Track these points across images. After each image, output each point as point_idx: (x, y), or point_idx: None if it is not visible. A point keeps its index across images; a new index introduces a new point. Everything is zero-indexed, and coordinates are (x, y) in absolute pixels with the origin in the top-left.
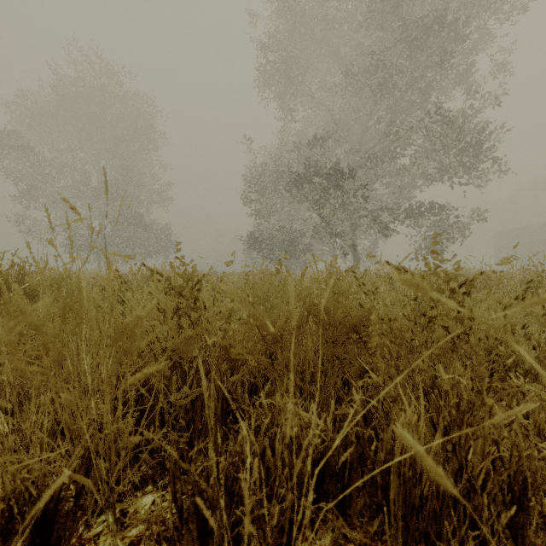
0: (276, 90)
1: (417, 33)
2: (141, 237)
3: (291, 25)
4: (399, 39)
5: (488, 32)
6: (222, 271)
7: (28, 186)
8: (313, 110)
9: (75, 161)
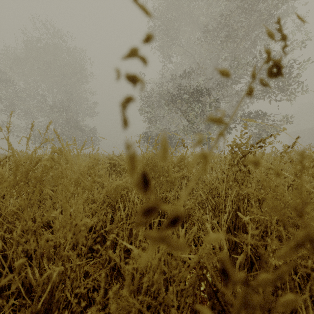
0: (160, 44)
1: (252, 0)
2: (78, 135)
3: (169, 2)
4: (240, 5)
5: (292, 5)
6: None
7: (9, 103)
8: (182, 57)
9: (38, 89)
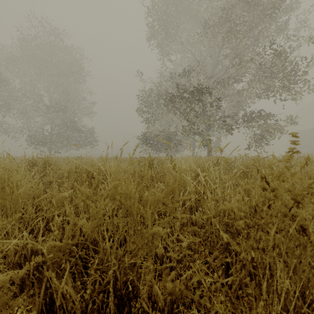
0: (158, 41)
1: None
2: (75, 135)
3: None
4: None
5: (297, 0)
6: (126, 156)
7: (3, 103)
8: (181, 55)
9: (34, 88)
